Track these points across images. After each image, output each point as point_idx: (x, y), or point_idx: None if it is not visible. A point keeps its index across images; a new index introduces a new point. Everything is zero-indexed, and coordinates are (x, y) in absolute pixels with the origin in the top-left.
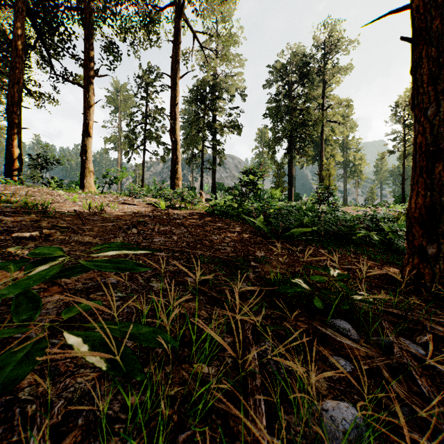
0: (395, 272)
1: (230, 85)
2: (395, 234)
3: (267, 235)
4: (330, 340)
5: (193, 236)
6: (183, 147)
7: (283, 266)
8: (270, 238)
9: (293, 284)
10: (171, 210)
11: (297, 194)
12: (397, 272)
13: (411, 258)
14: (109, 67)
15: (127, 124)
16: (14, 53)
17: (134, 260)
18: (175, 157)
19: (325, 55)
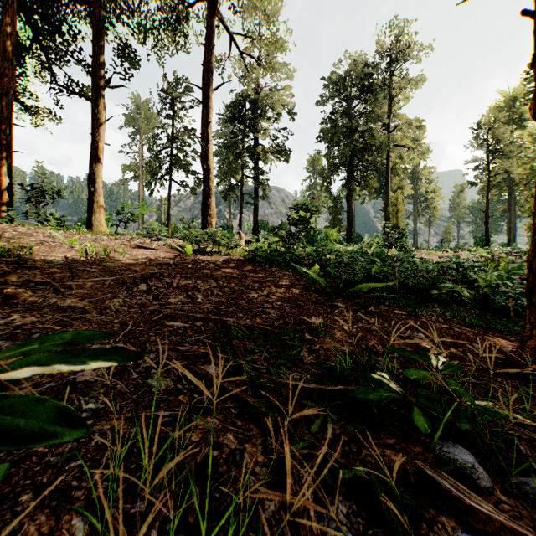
0: (503, 345)
1: (276, 101)
2: (492, 288)
3: (324, 290)
4: (445, 490)
5: (225, 293)
6: (218, 177)
7: (350, 340)
8: (329, 295)
9: (375, 382)
10: (199, 256)
11: (358, 235)
12: (505, 344)
13: (534, 329)
14: (125, 76)
15: (149, 148)
16: (3, 56)
17: (133, 336)
18: (207, 188)
19: (392, 64)
